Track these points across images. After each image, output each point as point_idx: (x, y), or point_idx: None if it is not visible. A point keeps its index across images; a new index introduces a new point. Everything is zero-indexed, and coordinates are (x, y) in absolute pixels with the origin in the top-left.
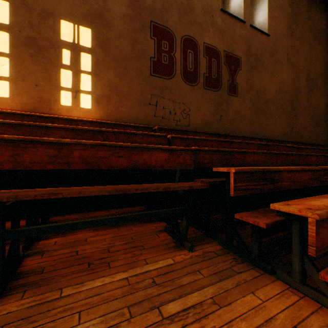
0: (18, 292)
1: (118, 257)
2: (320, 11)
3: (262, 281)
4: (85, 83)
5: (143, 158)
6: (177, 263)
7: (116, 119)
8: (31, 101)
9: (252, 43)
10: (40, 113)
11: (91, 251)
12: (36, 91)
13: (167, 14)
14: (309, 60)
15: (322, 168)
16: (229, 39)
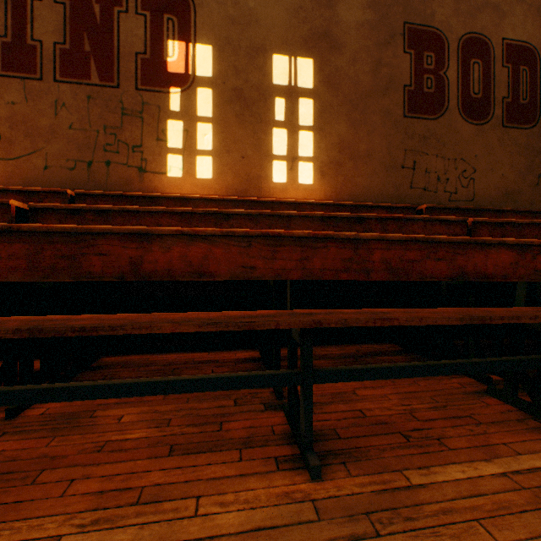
0: (334, 463)
1: (444, 431)
2: None
3: None
4: (304, 145)
5: (472, 262)
6: None
7: (349, 198)
8: (237, 181)
9: None
10: (247, 197)
11: (384, 414)
12: (242, 166)
13: (433, 3)
14: None
15: None
16: None
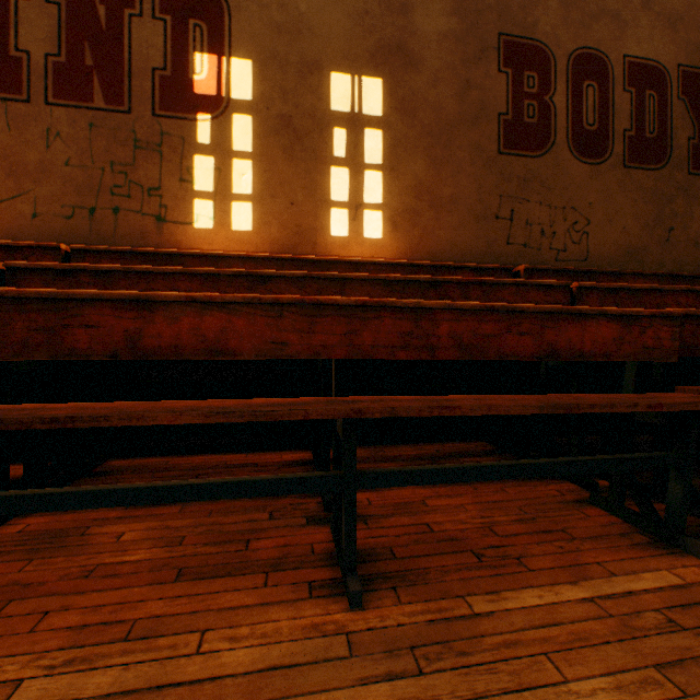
0: (383, 588)
1: (527, 548)
2: None
3: None
4: (371, 188)
5: (565, 337)
6: (693, 584)
7: (428, 256)
8: (284, 234)
9: None
10: (298, 255)
11: (456, 529)
12: (291, 214)
13: (536, 10)
14: None
15: None
16: (693, 32)
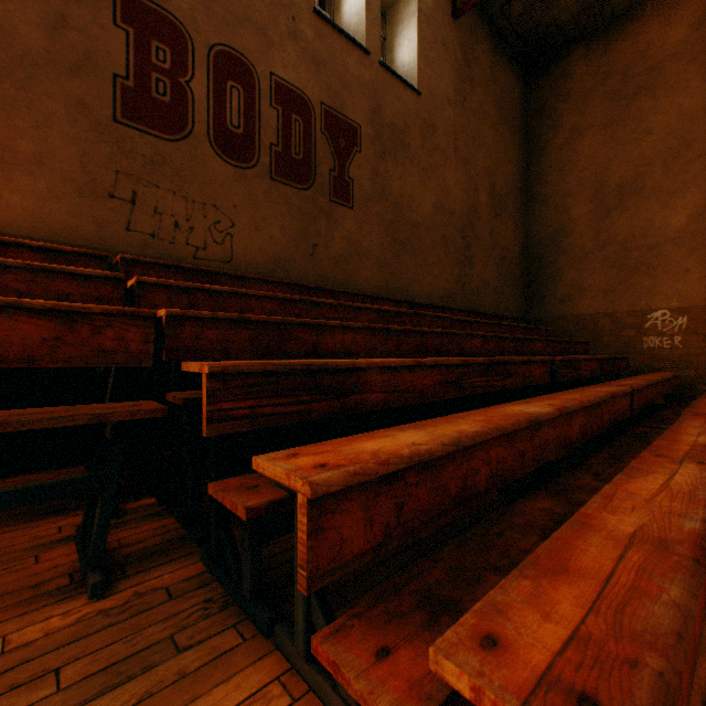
0: None
1: None
2: (512, 71)
3: (229, 664)
4: None
5: None
6: (8, 653)
7: None
8: None
9: (385, 101)
10: None
11: None
12: None
13: None
14: (495, 158)
15: (465, 361)
16: (335, 80)
